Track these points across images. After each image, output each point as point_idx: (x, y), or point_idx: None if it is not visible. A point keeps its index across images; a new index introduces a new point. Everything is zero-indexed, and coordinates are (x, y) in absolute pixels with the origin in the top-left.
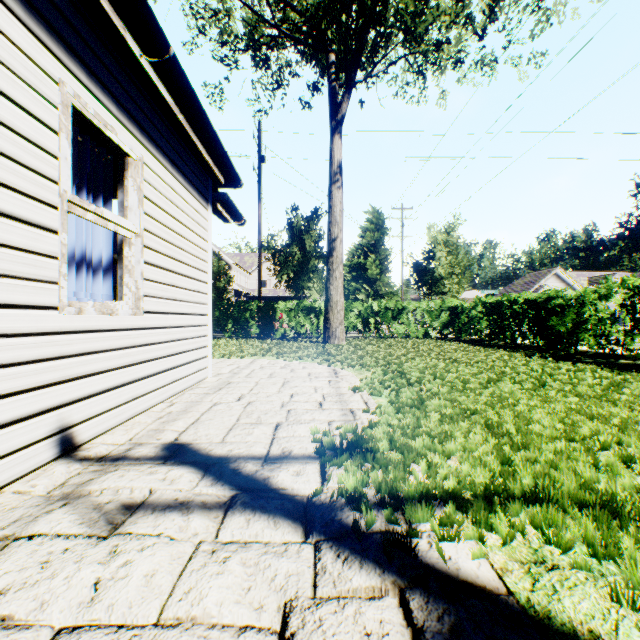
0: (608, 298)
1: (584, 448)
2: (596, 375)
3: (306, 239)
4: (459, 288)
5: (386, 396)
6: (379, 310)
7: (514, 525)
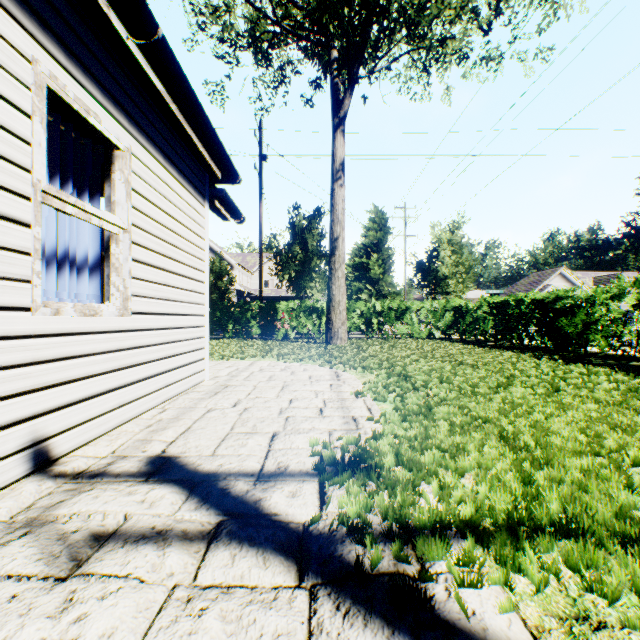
0: (621, 298)
1: (614, 465)
2: (611, 379)
3: (308, 238)
4: (463, 288)
5: (391, 402)
6: (382, 310)
7: (546, 566)
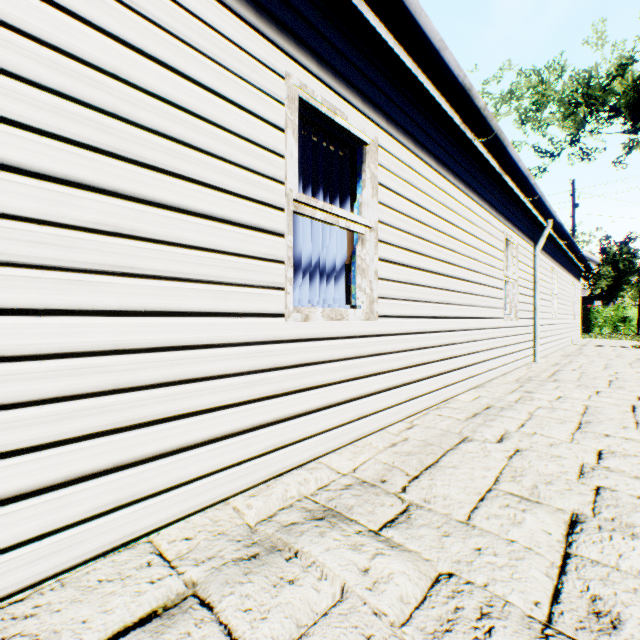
0: None
1: None
2: None
3: (618, 260)
4: None
5: None
6: None
7: None
